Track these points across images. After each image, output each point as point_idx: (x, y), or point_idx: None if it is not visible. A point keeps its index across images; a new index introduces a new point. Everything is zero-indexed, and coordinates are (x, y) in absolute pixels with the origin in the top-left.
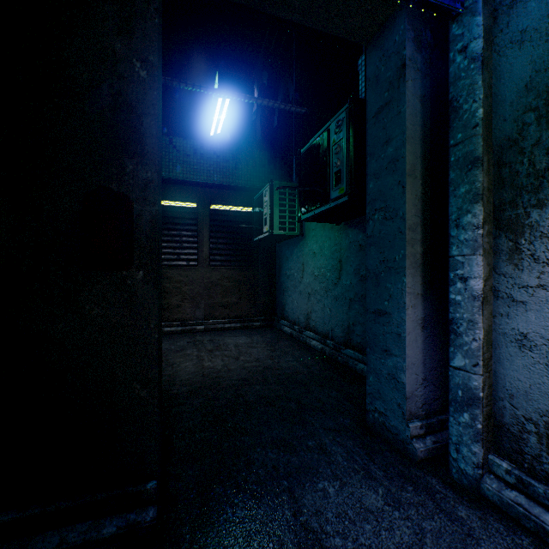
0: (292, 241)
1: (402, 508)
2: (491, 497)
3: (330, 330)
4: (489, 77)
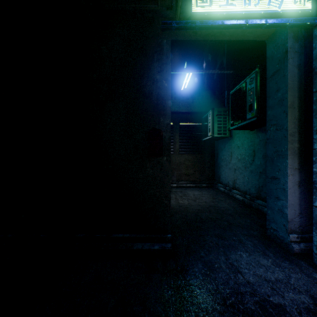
0: (224, 140)
1: (281, 267)
2: None
3: (248, 189)
4: None
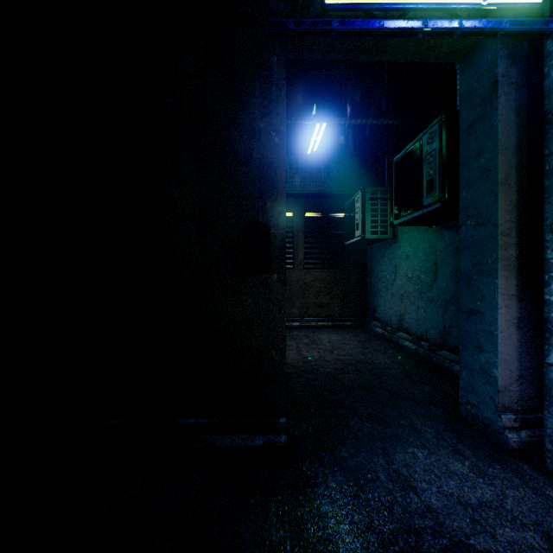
0: (383, 244)
1: (487, 477)
2: None
3: (424, 332)
4: None
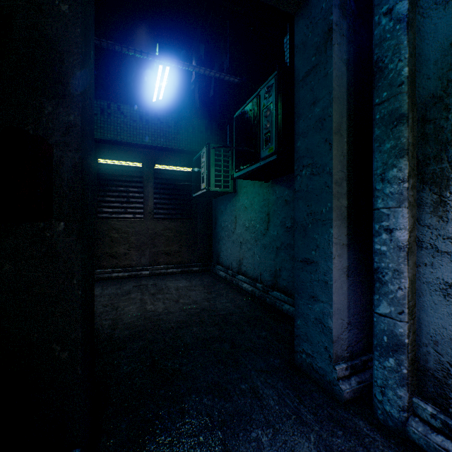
0: (226, 197)
1: None
2: (417, 440)
3: (259, 275)
4: (413, 38)
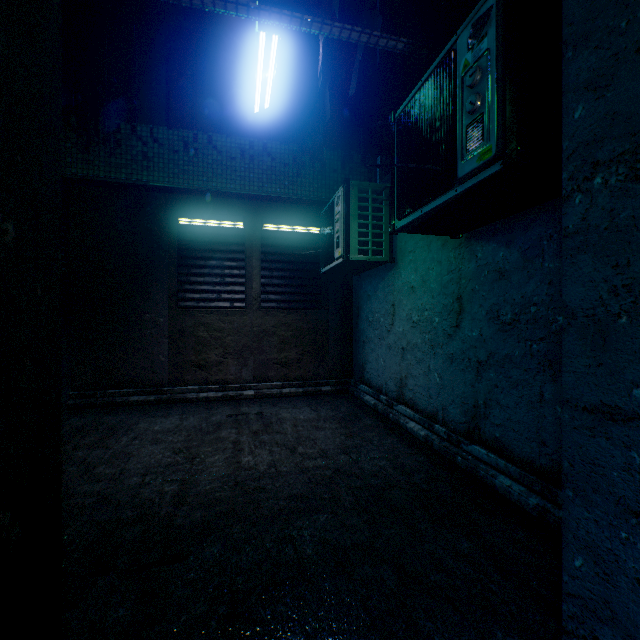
0: (376, 272)
1: None
2: None
3: (440, 409)
4: None
